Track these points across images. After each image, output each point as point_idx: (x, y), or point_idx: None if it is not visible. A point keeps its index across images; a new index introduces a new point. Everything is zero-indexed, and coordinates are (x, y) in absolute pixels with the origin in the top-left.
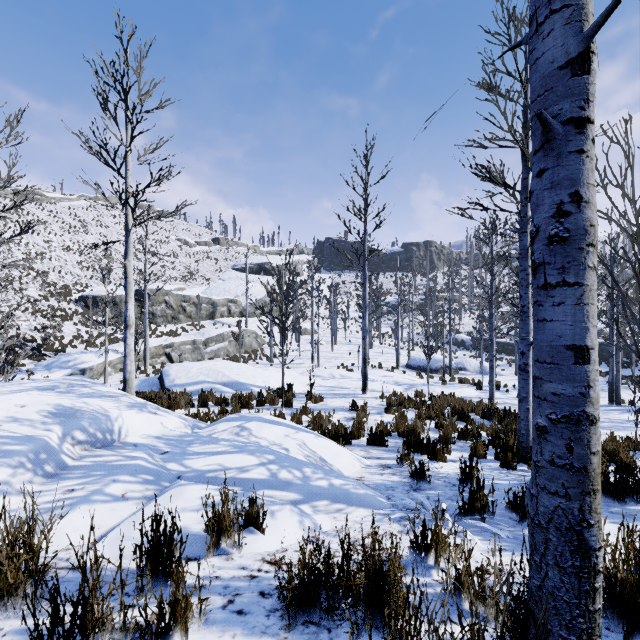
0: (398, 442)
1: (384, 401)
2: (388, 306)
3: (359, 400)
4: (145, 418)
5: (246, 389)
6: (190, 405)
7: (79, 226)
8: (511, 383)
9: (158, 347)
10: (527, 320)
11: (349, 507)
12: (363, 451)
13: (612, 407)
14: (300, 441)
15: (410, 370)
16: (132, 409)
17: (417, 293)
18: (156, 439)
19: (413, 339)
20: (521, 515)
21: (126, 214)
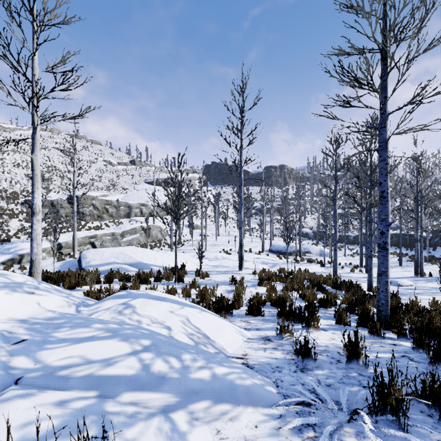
0: (271, 311)
1: (256, 276)
2: (255, 209)
3: (237, 276)
4: (17, 299)
5: (148, 268)
6: (97, 282)
7: (28, 149)
8: (343, 262)
9: (84, 237)
10: (386, 204)
11: (235, 408)
12: (243, 321)
13: (418, 278)
14: (184, 317)
15: (272, 253)
16: (1, 290)
17: (275, 200)
18: (19, 323)
19: (273, 232)
20: (440, 412)
21: (32, 113)
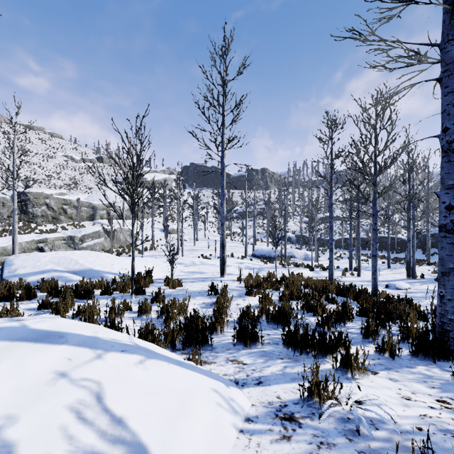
0: (271, 334)
1: (242, 283)
2: (236, 213)
3: (218, 283)
4: None
5: (100, 277)
6: (6, 298)
7: None
8: None
9: (30, 242)
10: None
11: None
12: (231, 362)
13: (411, 280)
14: (89, 389)
15: (255, 258)
16: None
17: (257, 204)
18: None
19: (255, 236)
20: None
21: None
